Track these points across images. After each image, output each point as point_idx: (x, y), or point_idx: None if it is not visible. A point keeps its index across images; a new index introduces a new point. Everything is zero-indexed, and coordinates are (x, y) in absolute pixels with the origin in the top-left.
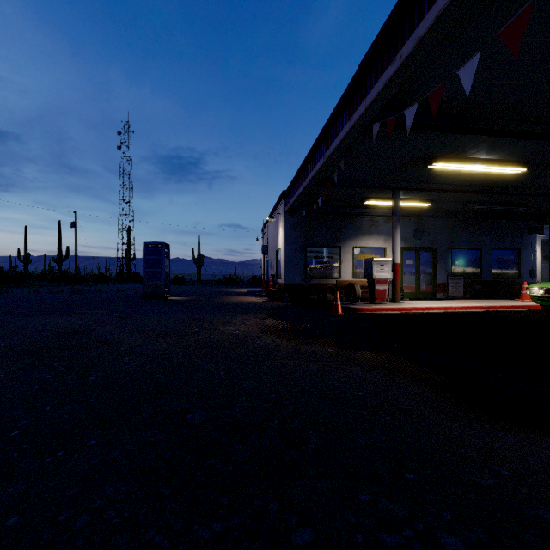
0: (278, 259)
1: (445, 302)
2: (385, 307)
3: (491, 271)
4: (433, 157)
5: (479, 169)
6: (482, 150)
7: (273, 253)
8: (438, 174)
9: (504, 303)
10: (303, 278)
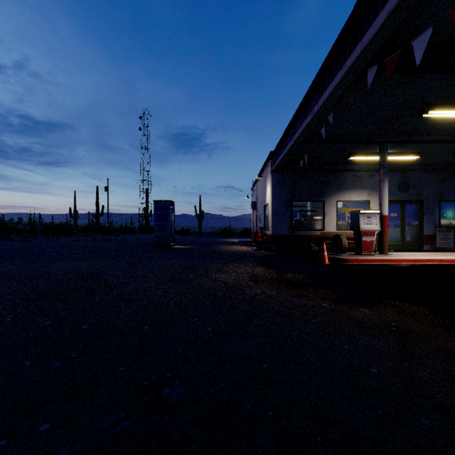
0: (266, 213)
1: (437, 254)
2: (373, 258)
3: None
4: (429, 105)
5: None
6: None
7: (261, 208)
8: (431, 125)
9: None
10: (289, 229)
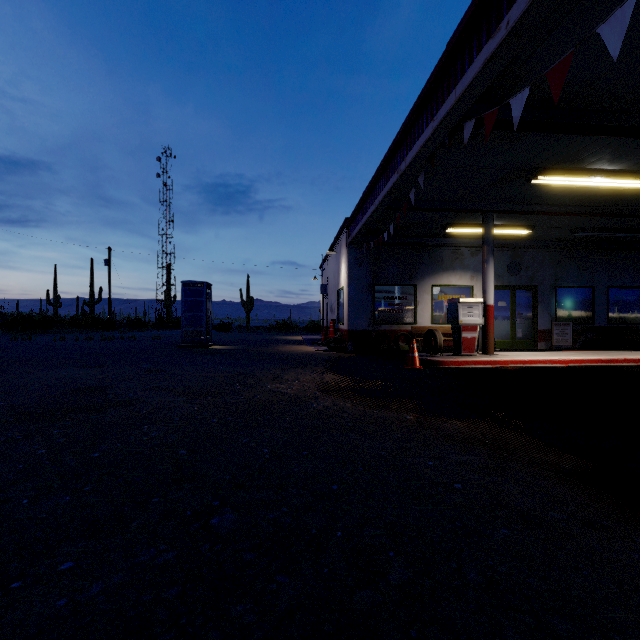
0: (340, 301)
1: (551, 353)
2: (474, 359)
3: (607, 315)
4: (539, 169)
5: (598, 184)
6: (605, 158)
7: (334, 294)
8: (543, 192)
9: (629, 356)
10: (371, 323)
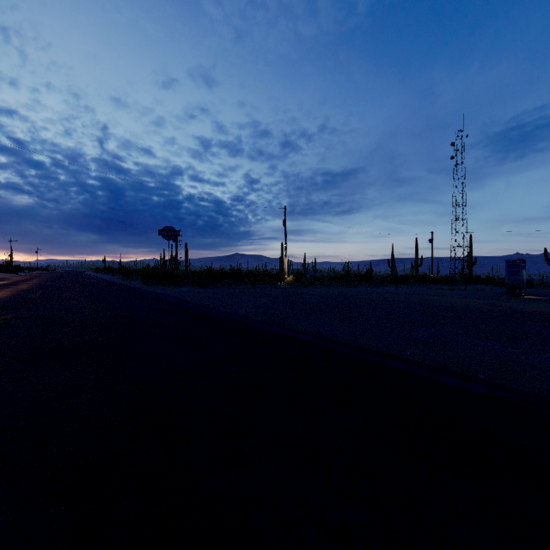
0: None
1: None
2: None
3: None
4: None
5: None
6: None
7: None
8: None
9: None
10: None
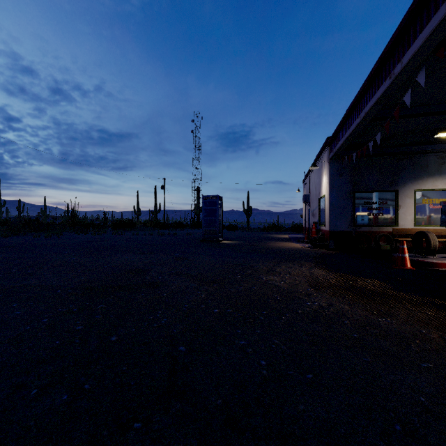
0: (321, 207)
1: None
2: None
3: None
4: None
5: None
6: None
7: (315, 202)
8: None
9: None
10: (351, 225)
